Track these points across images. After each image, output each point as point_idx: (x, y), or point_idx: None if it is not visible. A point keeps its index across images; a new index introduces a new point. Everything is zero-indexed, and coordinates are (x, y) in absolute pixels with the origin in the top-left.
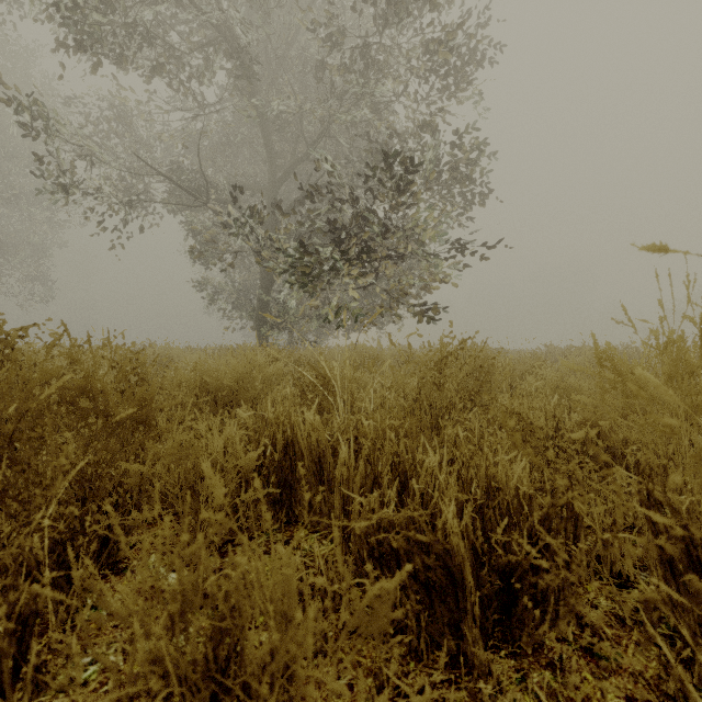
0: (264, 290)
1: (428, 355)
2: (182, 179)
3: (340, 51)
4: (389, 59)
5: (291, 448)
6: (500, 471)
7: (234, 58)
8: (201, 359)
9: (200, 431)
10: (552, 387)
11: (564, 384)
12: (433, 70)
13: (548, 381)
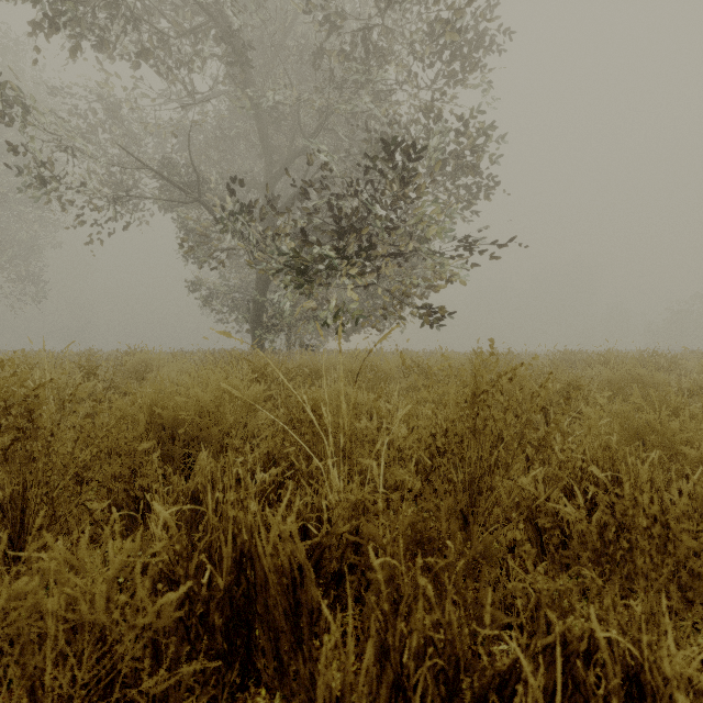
0: (260, 290)
1: (460, 388)
2: (174, 174)
3: (339, 35)
4: (392, 43)
5: (247, 561)
6: (637, 649)
7: (225, 43)
8: (182, 369)
9: (137, 492)
10: (620, 424)
11: (638, 421)
12: (439, 56)
13: (615, 415)
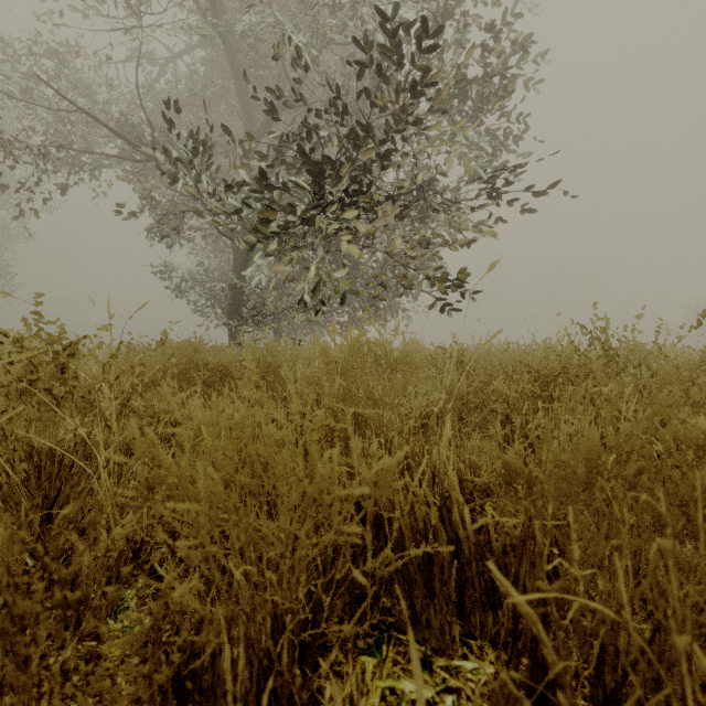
0: (237, 274)
1: None
2: (132, 133)
3: None
4: None
5: None
6: None
7: None
8: None
9: None
10: None
11: None
12: None
13: None
